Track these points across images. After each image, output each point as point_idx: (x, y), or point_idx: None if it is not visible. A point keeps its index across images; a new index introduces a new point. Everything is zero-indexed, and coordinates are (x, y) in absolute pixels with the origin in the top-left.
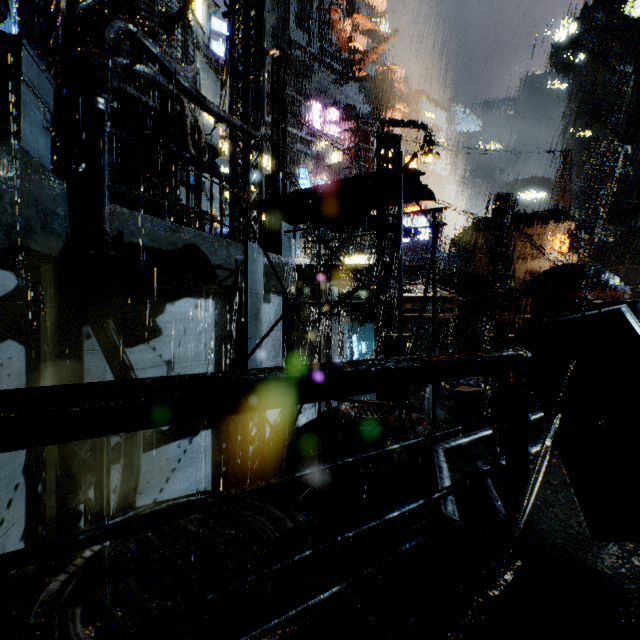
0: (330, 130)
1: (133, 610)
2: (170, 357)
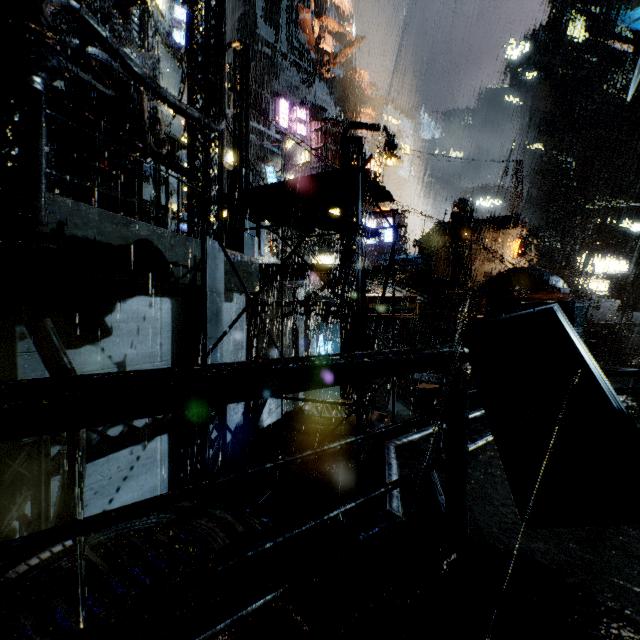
0: (297, 129)
1: (59, 635)
2: (121, 359)
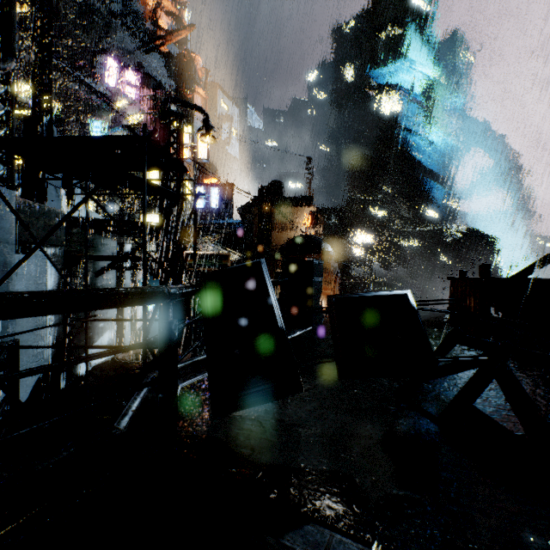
0: (125, 91)
1: None
2: None
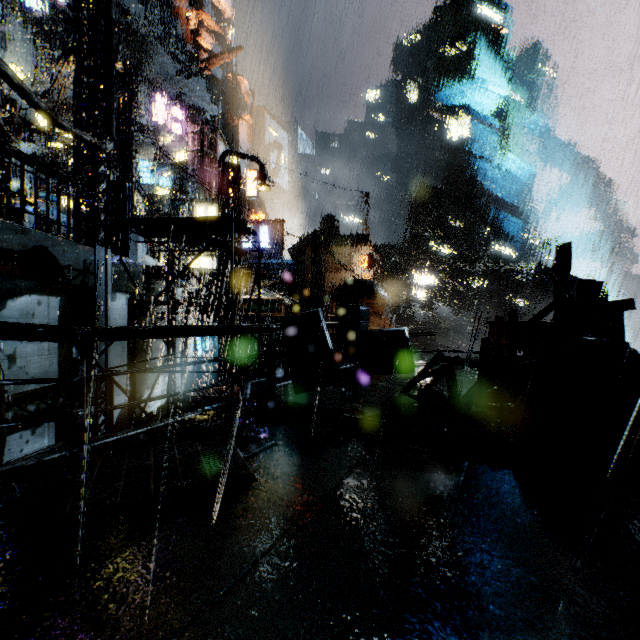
0: (172, 127)
1: None
2: (12, 351)
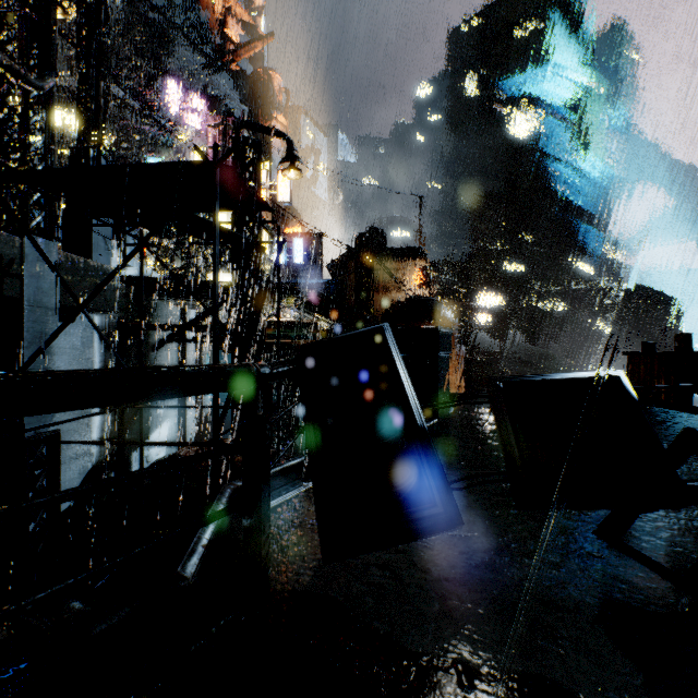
0: (189, 120)
1: None
2: None
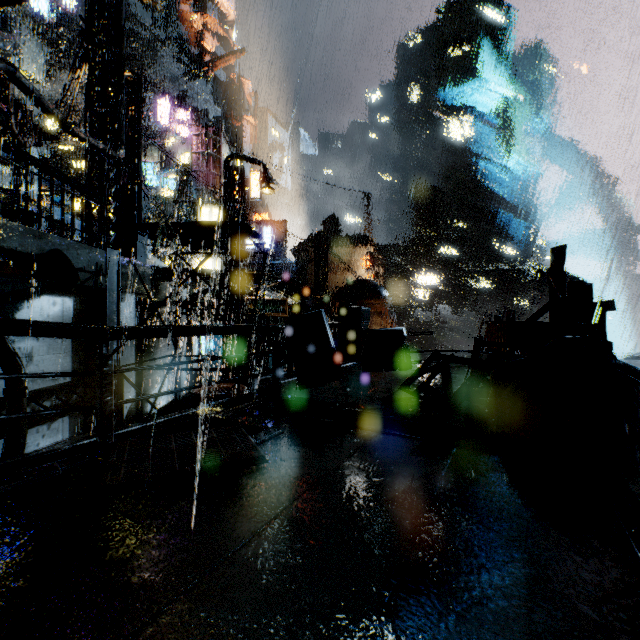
0: (177, 130)
1: None
2: (29, 350)
